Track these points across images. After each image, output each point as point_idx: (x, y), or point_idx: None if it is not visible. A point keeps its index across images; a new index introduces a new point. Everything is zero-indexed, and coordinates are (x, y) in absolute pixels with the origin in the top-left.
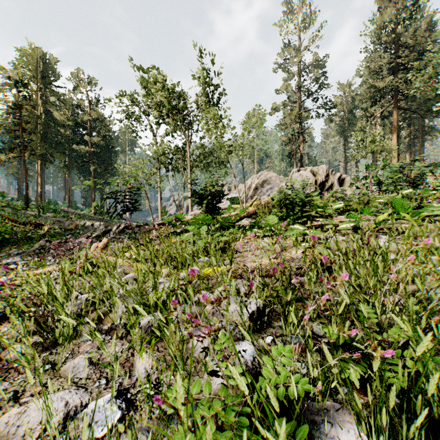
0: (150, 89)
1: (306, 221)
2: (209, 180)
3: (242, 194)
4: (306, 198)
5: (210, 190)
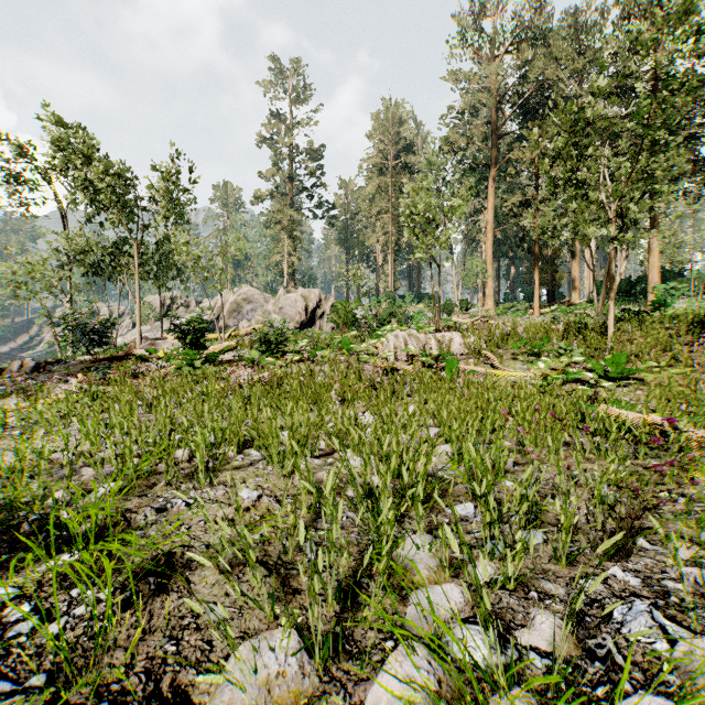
0: (74, 162)
1: (284, 355)
2: (194, 317)
3: (210, 316)
4: (280, 337)
5: (195, 326)
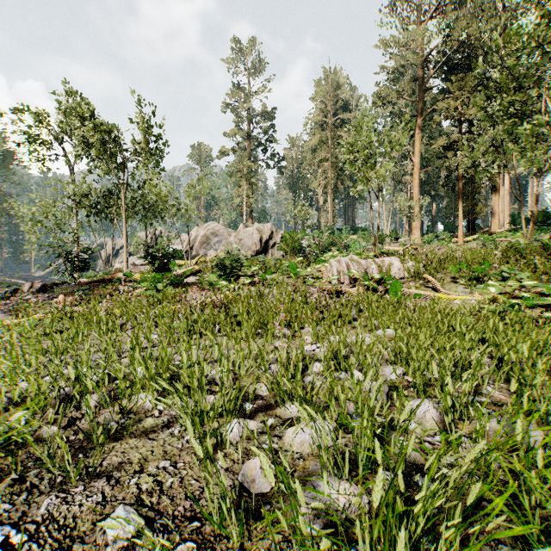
0: (74, 122)
1: (239, 278)
2: (161, 245)
3: (185, 246)
4: (235, 263)
5: (161, 253)
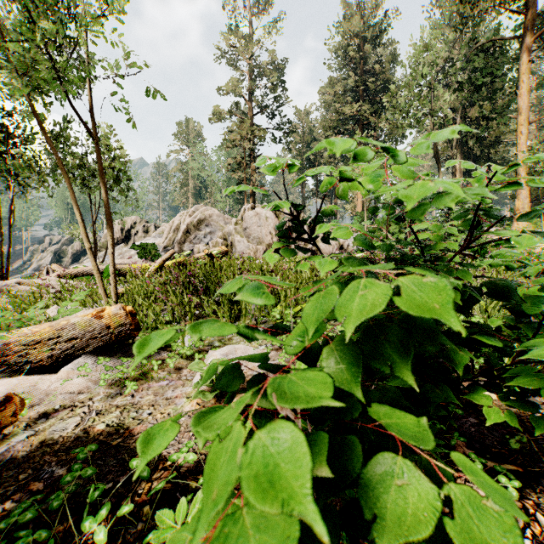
0: None
1: None
2: None
3: (165, 240)
4: None
5: None
